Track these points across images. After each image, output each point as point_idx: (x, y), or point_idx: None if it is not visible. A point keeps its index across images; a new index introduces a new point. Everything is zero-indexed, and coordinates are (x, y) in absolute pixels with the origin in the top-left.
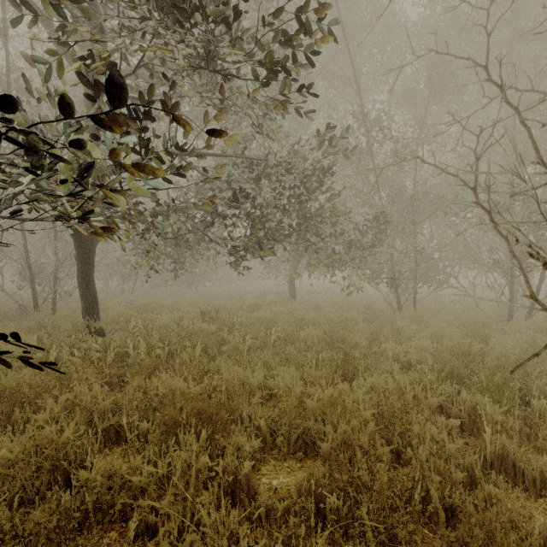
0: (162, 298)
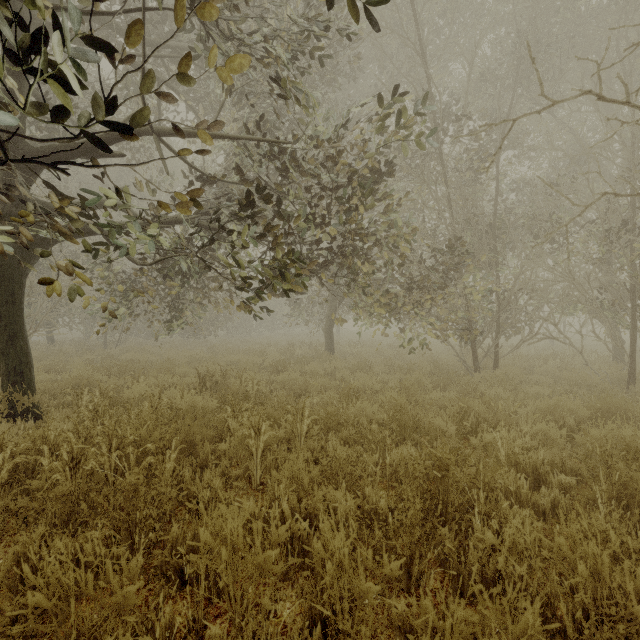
0: (156, 353)
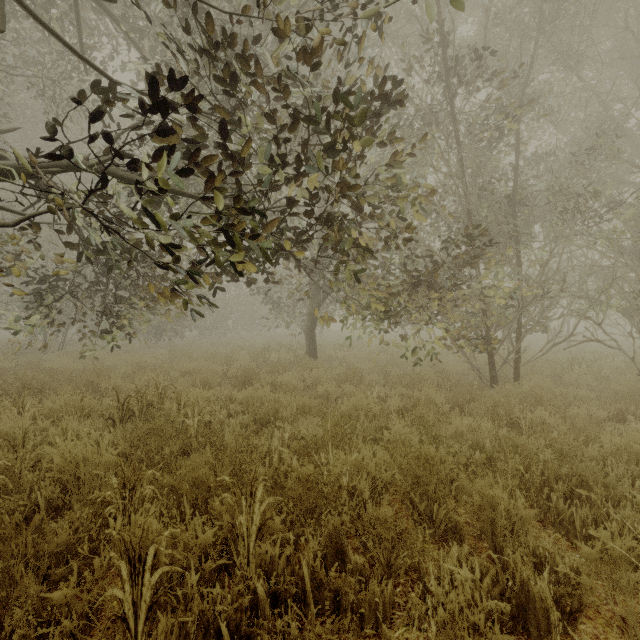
0: (100, 359)
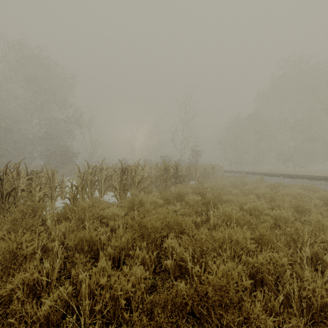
0: None
